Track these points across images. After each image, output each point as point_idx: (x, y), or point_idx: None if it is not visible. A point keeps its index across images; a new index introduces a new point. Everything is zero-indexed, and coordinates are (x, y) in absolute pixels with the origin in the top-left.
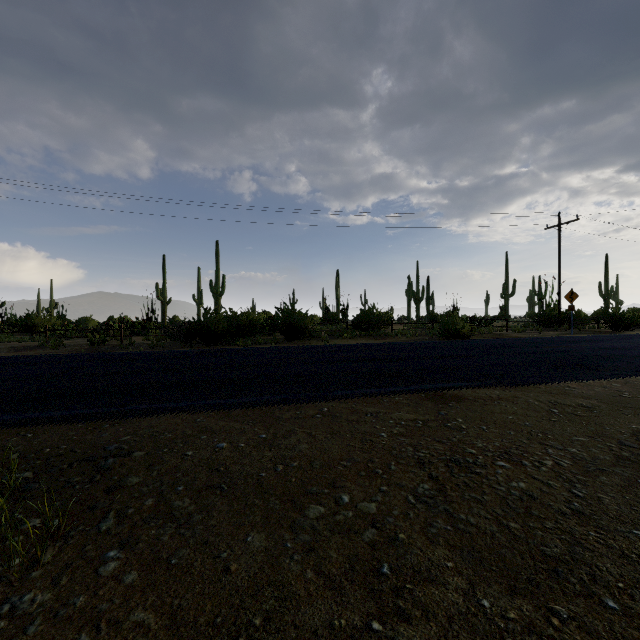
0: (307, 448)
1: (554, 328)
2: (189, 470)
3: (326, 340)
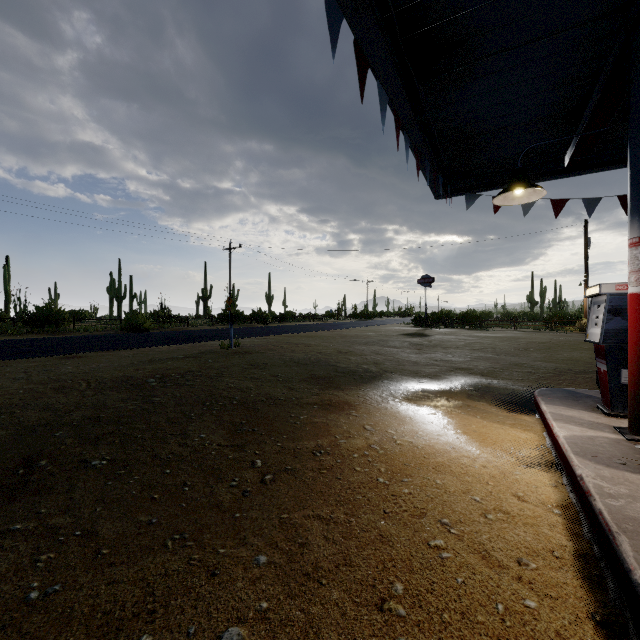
0: None
1: (223, 324)
2: None
3: None
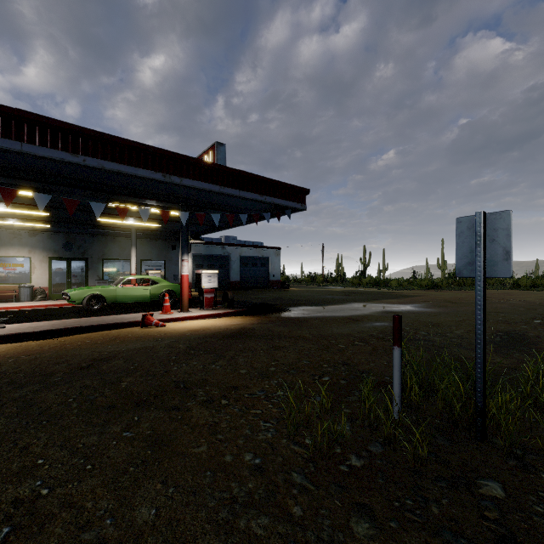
0: None
1: None
2: None
3: None
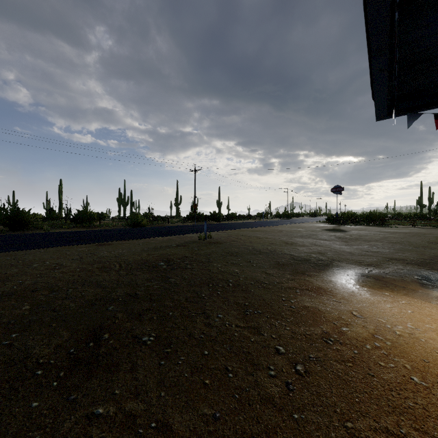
0: (33, 257)
1: (191, 221)
2: None
3: (47, 230)
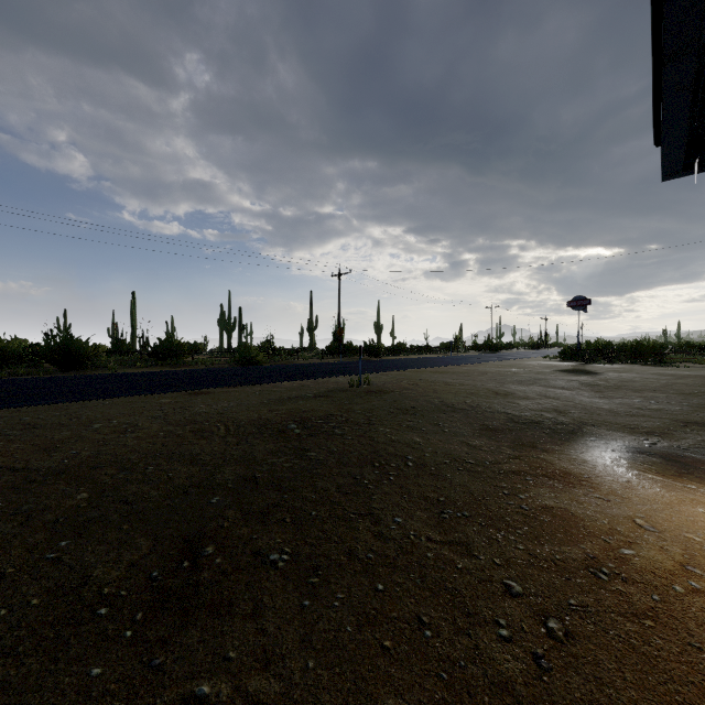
0: (93, 413)
1: (333, 357)
2: (7, 426)
3: (114, 369)
